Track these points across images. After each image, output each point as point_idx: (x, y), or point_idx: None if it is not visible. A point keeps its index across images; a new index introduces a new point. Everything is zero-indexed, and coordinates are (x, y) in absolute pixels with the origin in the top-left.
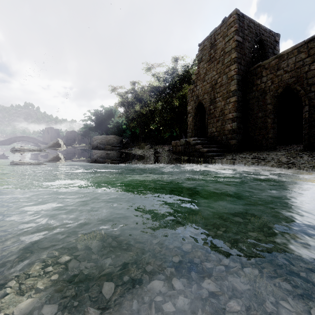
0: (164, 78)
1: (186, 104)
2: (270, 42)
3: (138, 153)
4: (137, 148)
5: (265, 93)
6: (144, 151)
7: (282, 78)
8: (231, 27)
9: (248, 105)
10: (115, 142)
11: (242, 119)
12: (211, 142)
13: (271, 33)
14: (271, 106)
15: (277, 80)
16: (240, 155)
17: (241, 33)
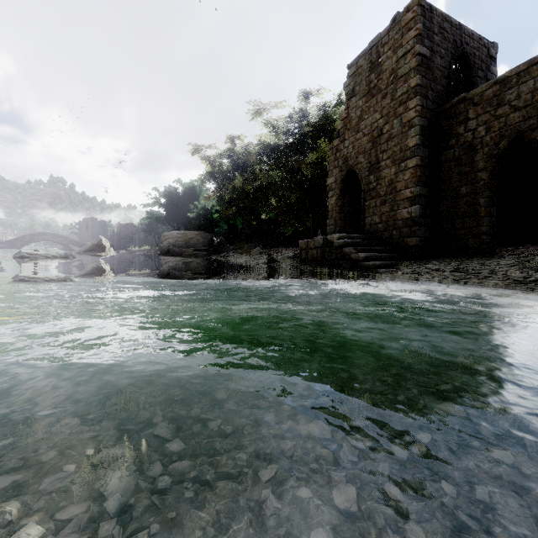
0: (286, 129)
1: (324, 175)
2: (480, 58)
3: (239, 261)
4: (237, 254)
5: (474, 151)
6: (250, 258)
7: (507, 122)
8: (409, 30)
9: (440, 173)
10: (201, 243)
11: (430, 199)
12: (371, 242)
13: (482, 42)
14: (486, 174)
15: (498, 126)
16: (428, 265)
17: (427, 40)
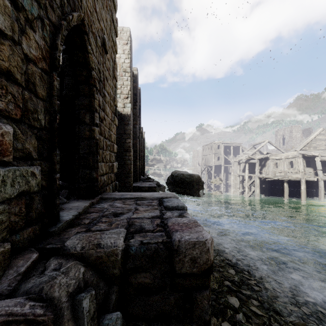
0: None
1: None
2: None
3: None
4: None
5: None
6: None
7: None
8: None
9: None
10: None
11: None
12: None
13: None
14: None
15: None
16: None
17: None
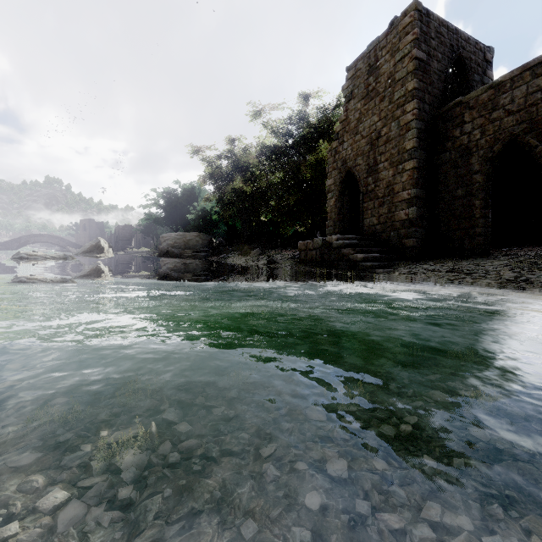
0: (285, 131)
1: (323, 176)
2: (476, 62)
3: (239, 263)
4: (237, 255)
5: (469, 153)
6: (249, 259)
7: (501, 125)
8: (406, 34)
9: (437, 176)
10: (200, 244)
11: (427, 201)
12: (370, 244)
13: (478, 46)
14: (481, 176)
15: (493, 129)
16: (425, 266)
17: (424, 44)
